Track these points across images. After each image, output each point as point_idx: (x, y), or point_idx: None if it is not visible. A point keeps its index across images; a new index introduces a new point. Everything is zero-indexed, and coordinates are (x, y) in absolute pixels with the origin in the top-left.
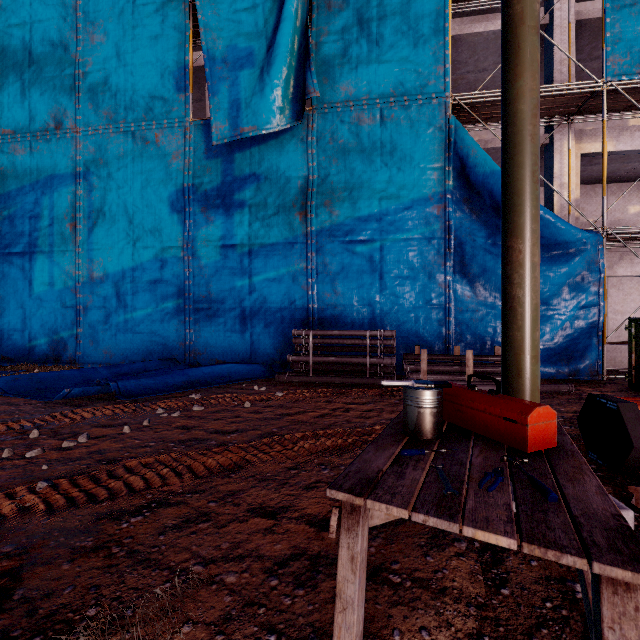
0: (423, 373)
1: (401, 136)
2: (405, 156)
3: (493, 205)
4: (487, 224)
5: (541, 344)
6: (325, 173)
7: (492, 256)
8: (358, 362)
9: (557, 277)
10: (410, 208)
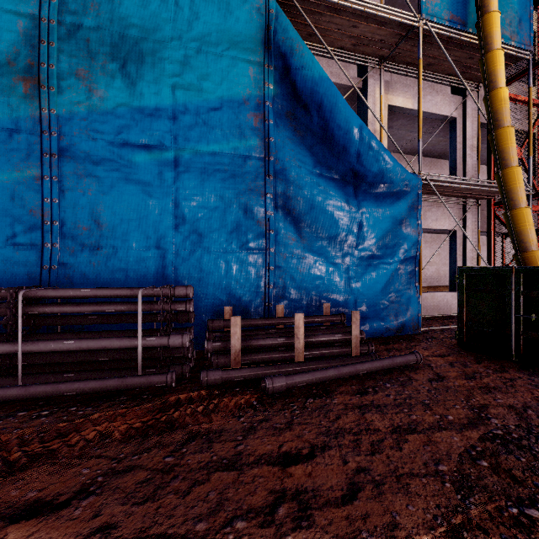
0: (234, 355)
1: (206, 2)
2: (211, 33)
3: (322, 124)
4: (314, 149)
5: (369, 298)
6: (77, 21)
7: (320, 189)
8: (121, 346)
9: (384, 220)
10: (218, 109)
